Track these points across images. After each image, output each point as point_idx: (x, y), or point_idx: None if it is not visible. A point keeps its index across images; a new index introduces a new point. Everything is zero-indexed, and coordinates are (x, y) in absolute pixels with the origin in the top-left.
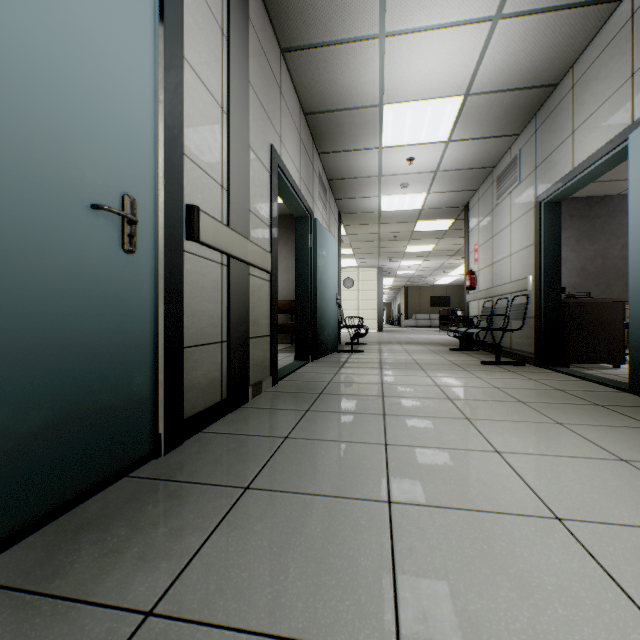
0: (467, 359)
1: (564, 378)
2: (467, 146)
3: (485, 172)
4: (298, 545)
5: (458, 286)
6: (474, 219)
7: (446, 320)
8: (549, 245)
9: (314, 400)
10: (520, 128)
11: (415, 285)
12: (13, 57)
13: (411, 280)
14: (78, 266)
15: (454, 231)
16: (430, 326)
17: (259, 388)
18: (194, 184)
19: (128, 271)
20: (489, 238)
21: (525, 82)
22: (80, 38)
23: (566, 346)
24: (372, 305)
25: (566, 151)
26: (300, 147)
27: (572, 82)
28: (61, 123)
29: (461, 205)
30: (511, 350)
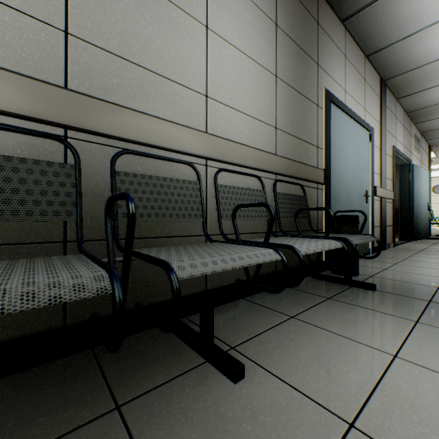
0: None
1: None
2: None
3: None
4: (423, 264)
5: None
6: None
7: None
8: None
9: (418, 251)
10: None
11: None
12: (357, 174)
13: None
14: (361, 208)
15: None
16: None
17: (388, 246)
18: (374, 179)
19: (366, 208)
20: None
21: None
22: (361, 162)
23: None
24: None
25: None
26: (403, 132)
27: None
28: (360, 181)
29: None
30: None
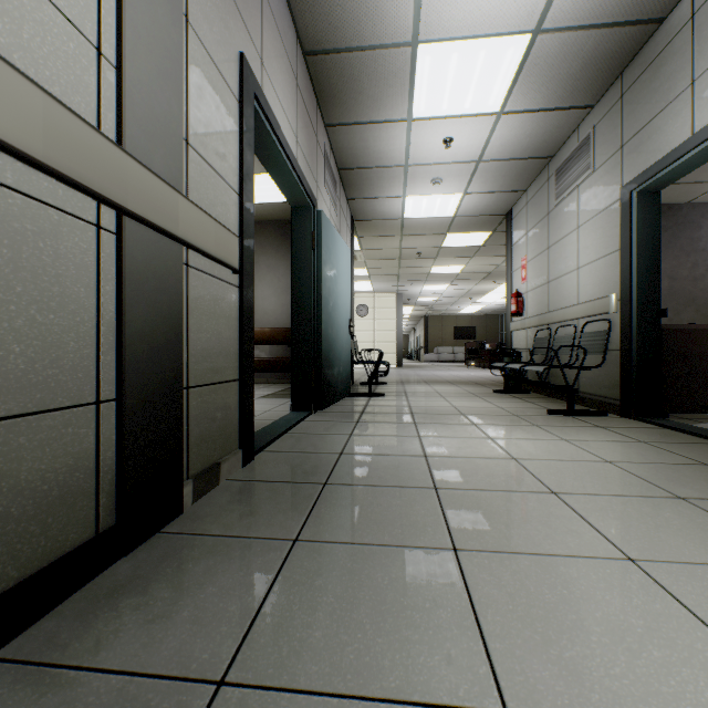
0: (524, 406)
1: (685, 439)
2: (523, 122)
3: (539, 165)
4: None
5: (484, 316)
6: (520, 228)
7: (474, 354)
8: (644, 250)
9: (312, 504)
10: (597, 95)
11: (437, 314)
12: None
13: (433, 308)
14: None
15: (489, 248)
16: (453, 361)
17: (212, 477)
18: None
19: None
20: (543, 249)
21: (621, 12)
22: None
23: (664, 389)
24: (390, 336)
25: (680, 111)
26: (297, 99)
27: (692, 9)
28: None
29: (502, 212)
30: (579, 393)
